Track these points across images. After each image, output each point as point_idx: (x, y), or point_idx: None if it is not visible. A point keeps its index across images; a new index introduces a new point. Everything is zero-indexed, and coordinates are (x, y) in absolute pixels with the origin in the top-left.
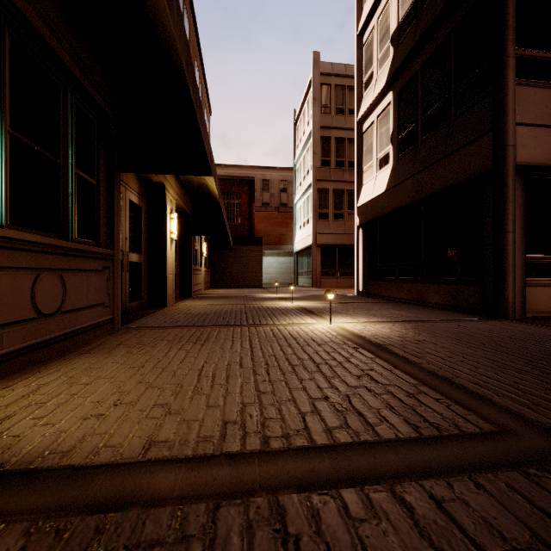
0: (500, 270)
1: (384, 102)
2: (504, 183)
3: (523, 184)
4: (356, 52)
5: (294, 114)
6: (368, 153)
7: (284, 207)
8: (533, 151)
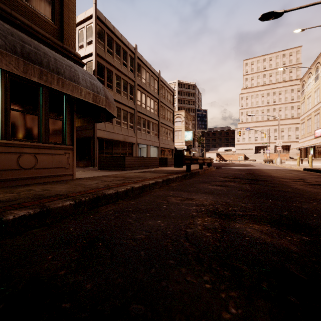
0: (94, 158)
1: None
2: (95, 140)
3: (98, 141)
4: None
5: None
6: None
7: None
8: (100, 134)
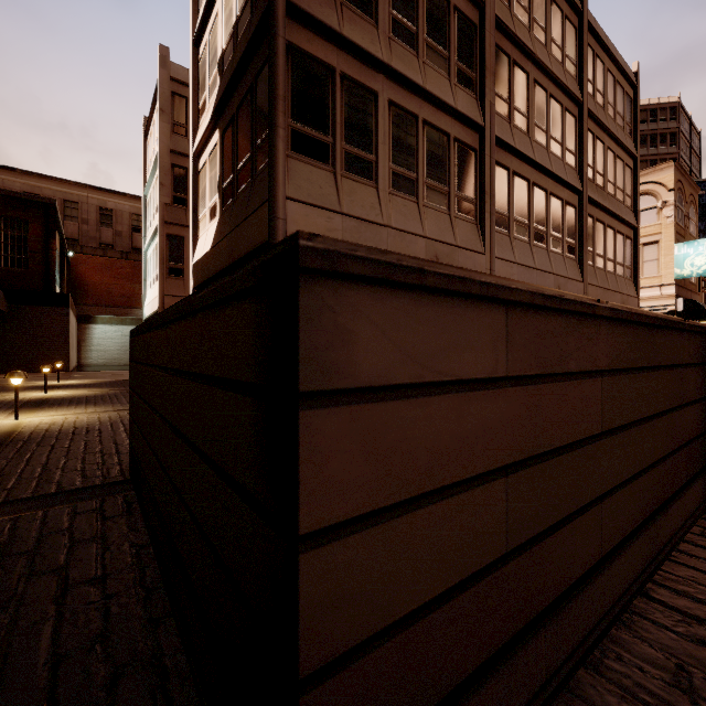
0: None
1: (213, 140)
2: None
3: None
4: (191, 65)
5: (143, 122)
6: (203, 199)
7: (137, 254)
8: (304, 228)
